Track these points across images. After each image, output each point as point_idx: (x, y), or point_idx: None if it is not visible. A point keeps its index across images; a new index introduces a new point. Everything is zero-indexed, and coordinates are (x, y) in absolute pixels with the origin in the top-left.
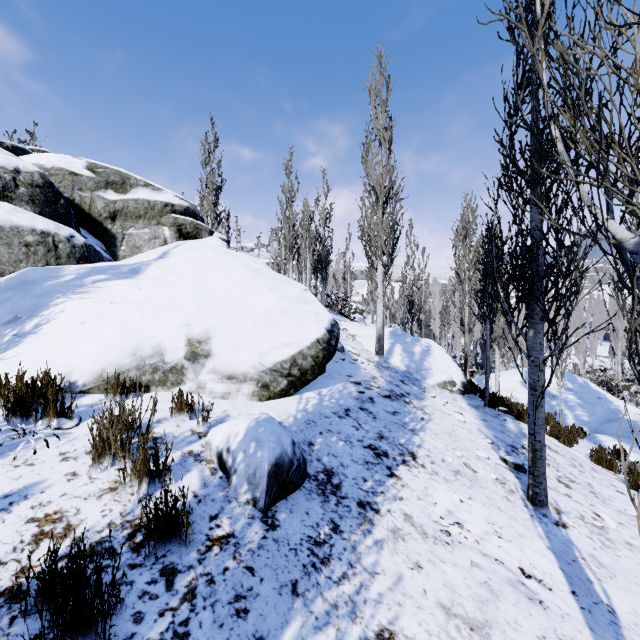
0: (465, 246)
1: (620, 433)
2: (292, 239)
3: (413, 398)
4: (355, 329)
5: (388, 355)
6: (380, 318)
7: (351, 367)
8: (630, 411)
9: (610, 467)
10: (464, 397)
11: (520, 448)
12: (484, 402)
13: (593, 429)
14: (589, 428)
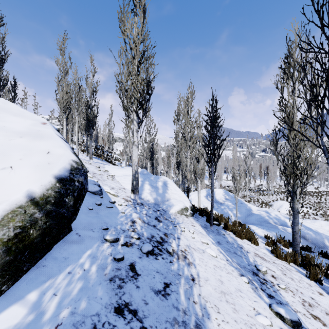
0: (187, 117)
1: (256, 222)
2: (65, 103)
3: (172, 240)
4: (114, 170)
5: (140, 191)
6: (135, 162)
7: (108, 213)
8: (255, 209)
9: (285, 259)
10: (194, 218)
11: (258, 272)
12: (210, 223)
13: (243, 221)
14: (241, 220)
